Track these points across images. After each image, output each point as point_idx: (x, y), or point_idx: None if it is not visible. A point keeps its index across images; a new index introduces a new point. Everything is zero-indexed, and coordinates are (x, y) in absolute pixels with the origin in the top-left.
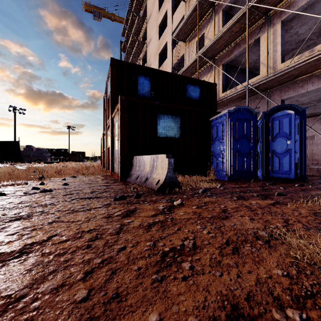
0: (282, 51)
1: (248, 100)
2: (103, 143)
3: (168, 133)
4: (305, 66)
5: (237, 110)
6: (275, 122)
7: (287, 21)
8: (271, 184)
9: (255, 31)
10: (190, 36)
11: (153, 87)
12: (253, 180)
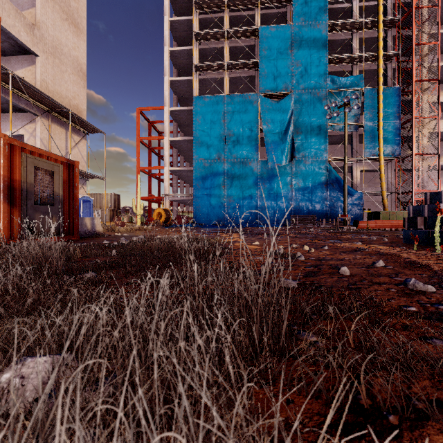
0: None
1: None
2: None
3: None
4: None
5: None
6: None
7: None
8: None
9: None
10: None
11: None
12: None
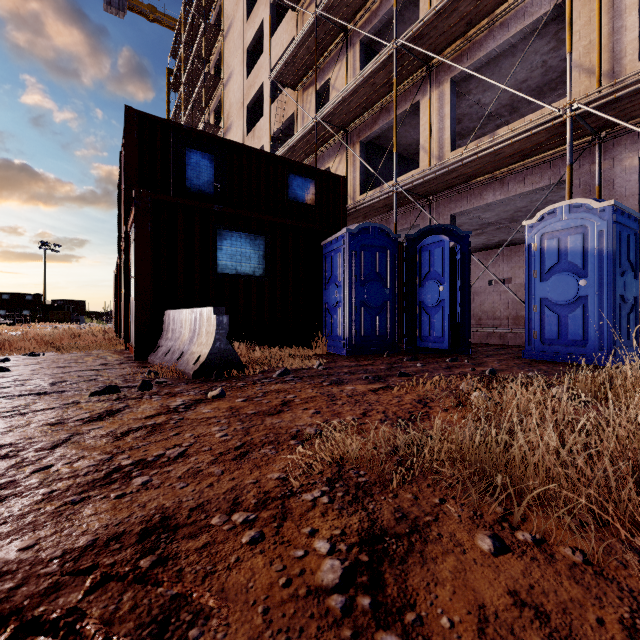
0: (452, 131)
1: (395, 212)
2: (116, 282)
3: (241, 266)
4: (479, 161)
5: (363, 230)
6: (424, 253)
7: (462, 80)
8: (411, 360)
9: (411, 90)
10: (306, 81)
11: (220, 173)
12: (386, 354)
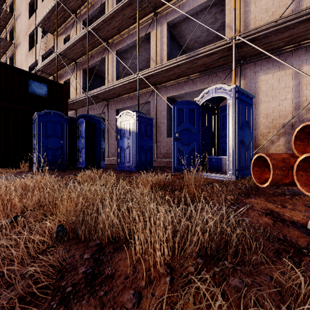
0: (116, 73)
1: (88, 105)
2: None
3: None
4: (118, 89)
5: (48, 113)
6: (79, 126)
7: (124, 52)
8: (62, 172)
9: (102, 51)
10: (58, 31)
11: None
12: (56, 170)
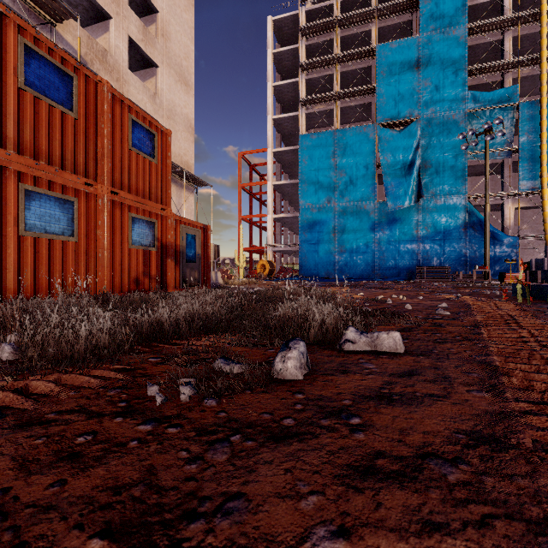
0: None
1: None
2: None
3: None
4: None
5: None
6: None
7: None
8: None
9: None
10: None
11: None
12: None
